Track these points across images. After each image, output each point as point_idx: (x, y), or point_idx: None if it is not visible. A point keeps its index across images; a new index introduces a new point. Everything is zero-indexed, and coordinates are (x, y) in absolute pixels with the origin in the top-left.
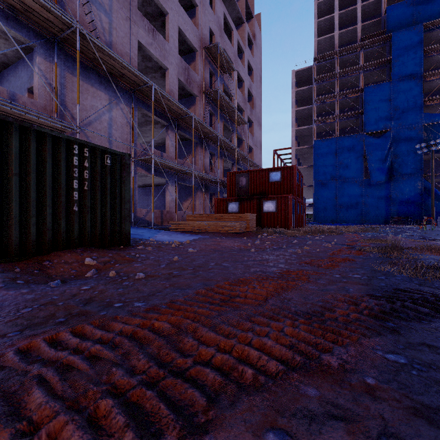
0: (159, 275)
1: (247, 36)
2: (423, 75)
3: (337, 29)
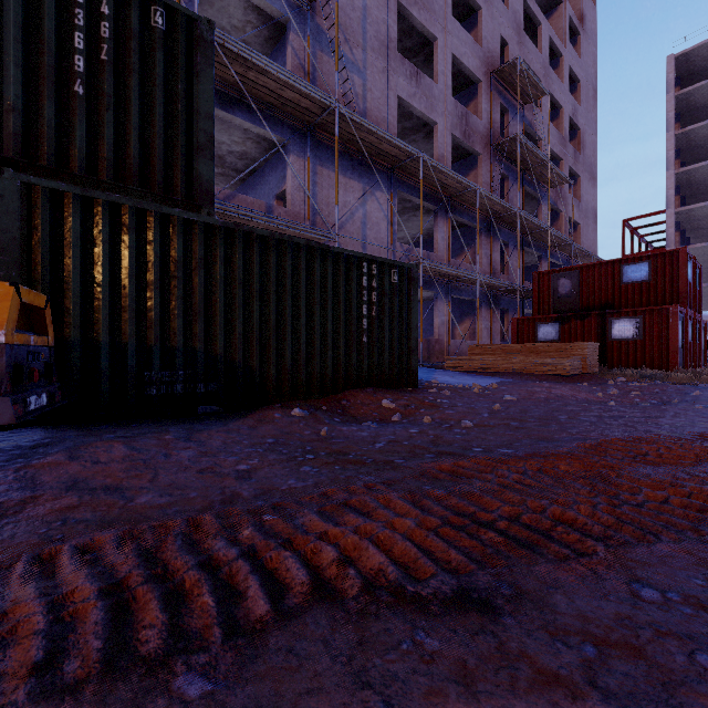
0: (491, 425)
1: (567, 23)
2: None
3: None
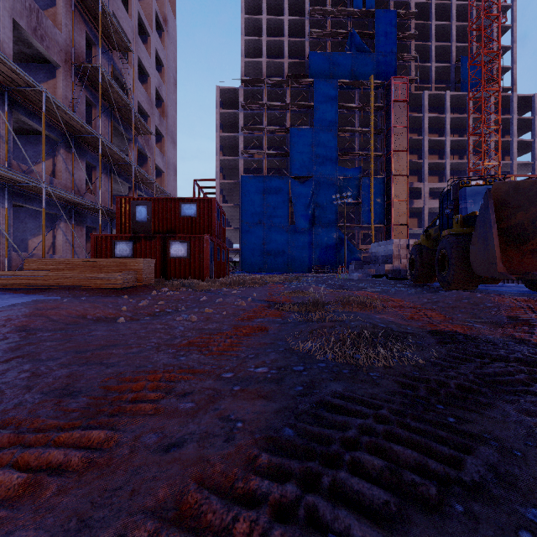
0: None
1: (154, 14)
2: (338, 130)
3: (265, 56)
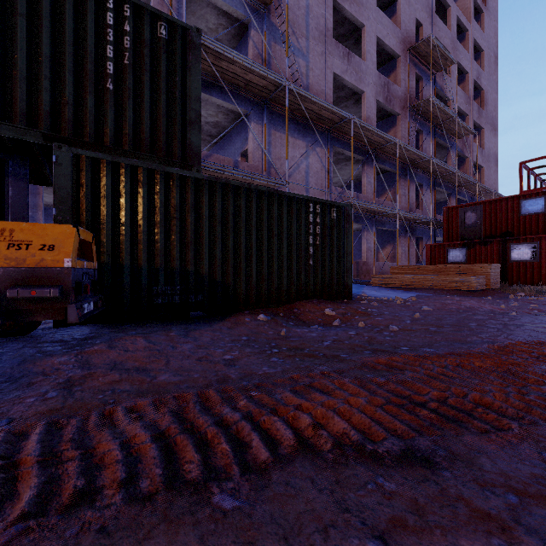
0: (414, 329)
1: (472, 4)
2: None
3: None
